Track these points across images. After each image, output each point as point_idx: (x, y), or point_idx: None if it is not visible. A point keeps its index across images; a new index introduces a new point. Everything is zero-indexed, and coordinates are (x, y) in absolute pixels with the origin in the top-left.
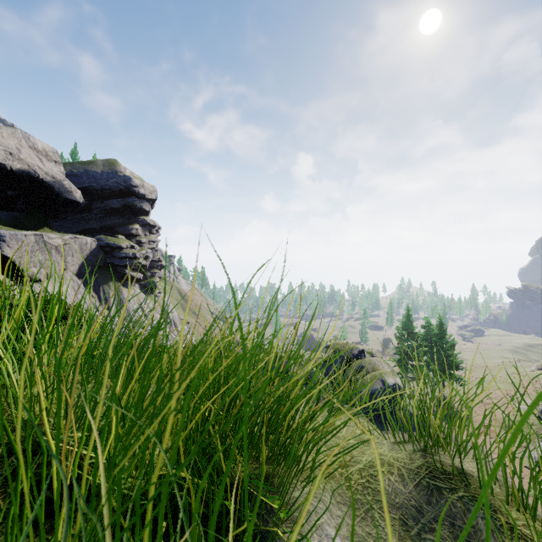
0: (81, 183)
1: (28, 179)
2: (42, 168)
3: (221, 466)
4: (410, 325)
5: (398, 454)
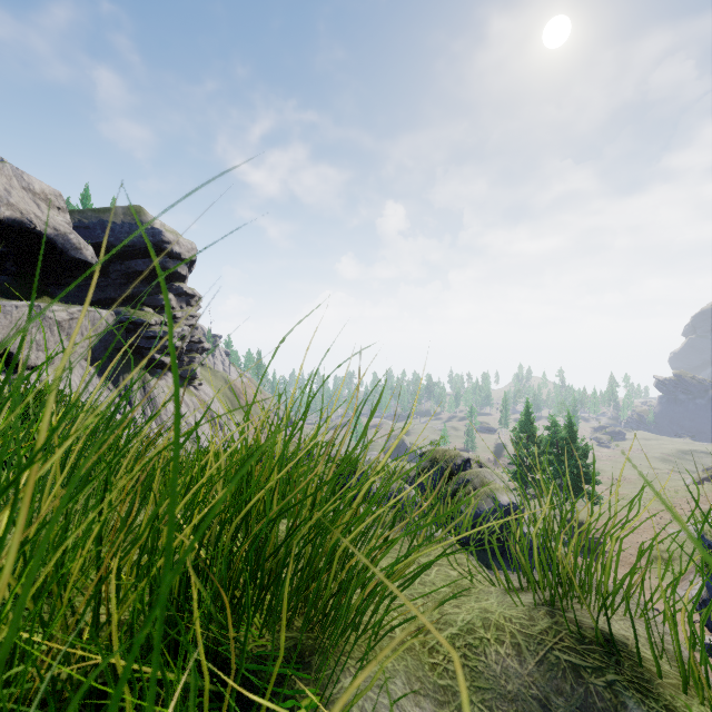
0: (94, 237)
1: (21, 232)
2: (40, 216)
3: (220, 640)
4: (530, 426)
5: (512, 610)
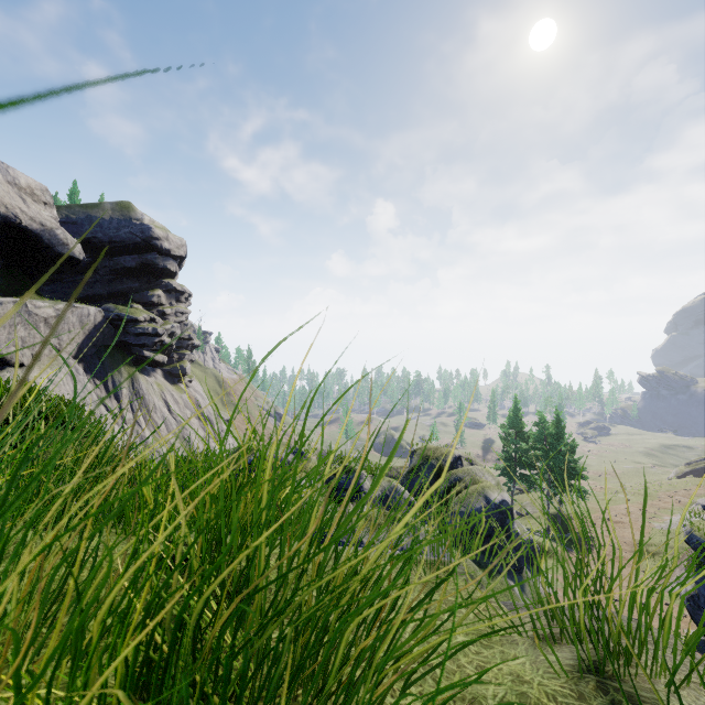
0: (82, 233)
1: (6, 227)
2: (26, 211)
3: None
4: (519, 422)
5: (552, 680)
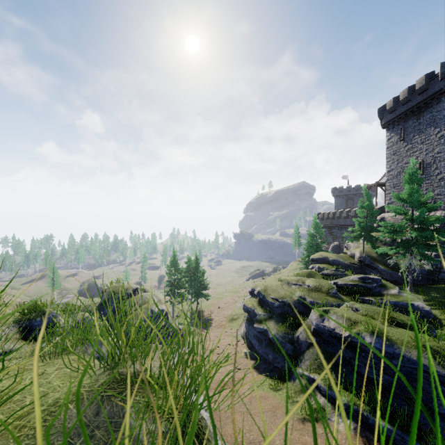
0: None
1: None
2: None
3: None
4: (177, 263)
5: (89, 380)
